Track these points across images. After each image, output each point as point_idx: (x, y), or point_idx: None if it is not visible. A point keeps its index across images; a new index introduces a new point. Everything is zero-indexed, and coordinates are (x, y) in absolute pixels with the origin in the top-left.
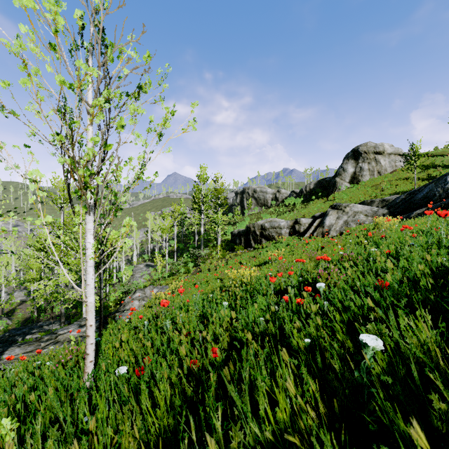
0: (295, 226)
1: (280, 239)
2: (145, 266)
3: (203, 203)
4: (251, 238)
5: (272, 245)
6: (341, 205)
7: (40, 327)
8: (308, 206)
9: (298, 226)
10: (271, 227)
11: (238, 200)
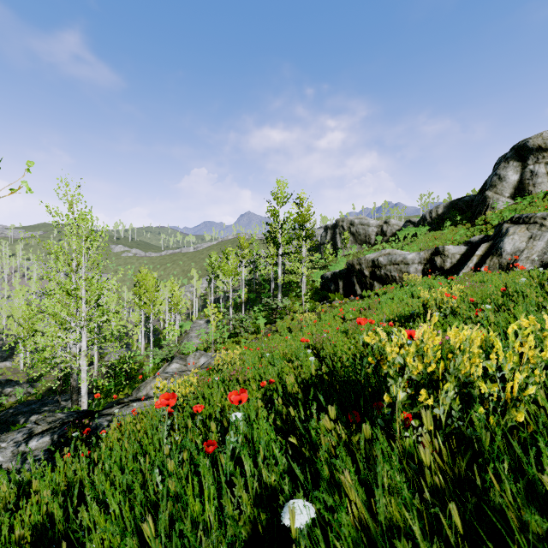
0: (435, 259)
1: (408, 281)
2: (205, 323)
3: (280, 234)
4: (355, 281)
5: (396, 290)
6: (532, 215)
7: (56, 402)
8: (441, 235)
9: (441, 258)
10: (389, 263)
11: (329, 238)
